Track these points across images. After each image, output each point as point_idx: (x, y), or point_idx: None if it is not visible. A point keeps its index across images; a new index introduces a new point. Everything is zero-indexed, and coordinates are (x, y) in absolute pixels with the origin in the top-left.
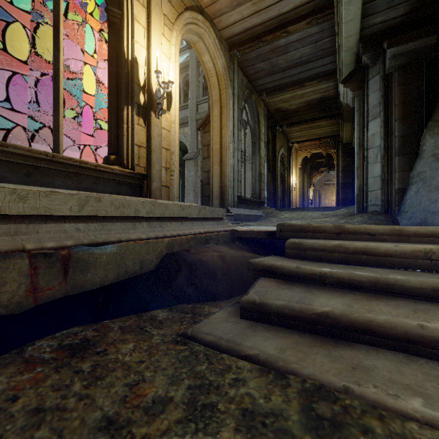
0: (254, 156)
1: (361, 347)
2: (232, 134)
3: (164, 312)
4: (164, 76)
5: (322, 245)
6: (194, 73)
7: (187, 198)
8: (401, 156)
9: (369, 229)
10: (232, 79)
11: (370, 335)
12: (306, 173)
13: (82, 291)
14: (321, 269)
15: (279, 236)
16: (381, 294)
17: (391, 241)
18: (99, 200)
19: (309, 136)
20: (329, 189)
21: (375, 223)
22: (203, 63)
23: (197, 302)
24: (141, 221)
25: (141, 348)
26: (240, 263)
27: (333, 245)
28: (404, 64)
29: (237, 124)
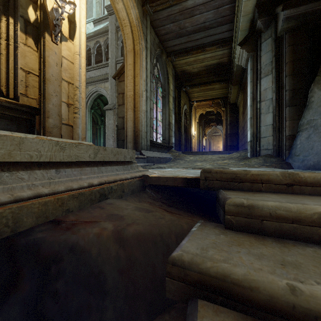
0: (164, 107)
1: None
2: (145, 84)
3: None
4: None
5: (295, 213)
6: (113, 37)
7: (107, 143)
8: (291, 107)
9: None
10: (145, 33)
11: None
12: (201, 126)
13: None
14: None
15: (204, 186)
16: None
17: None
18: None
19: (205, 96)
20: (216, 139)
21: (273, 165)
22: (117, 12)
23: None
24: None
25: None
26: (151, 241)
27: (317, 213)
28: (293, 28)
29: (150, 76)
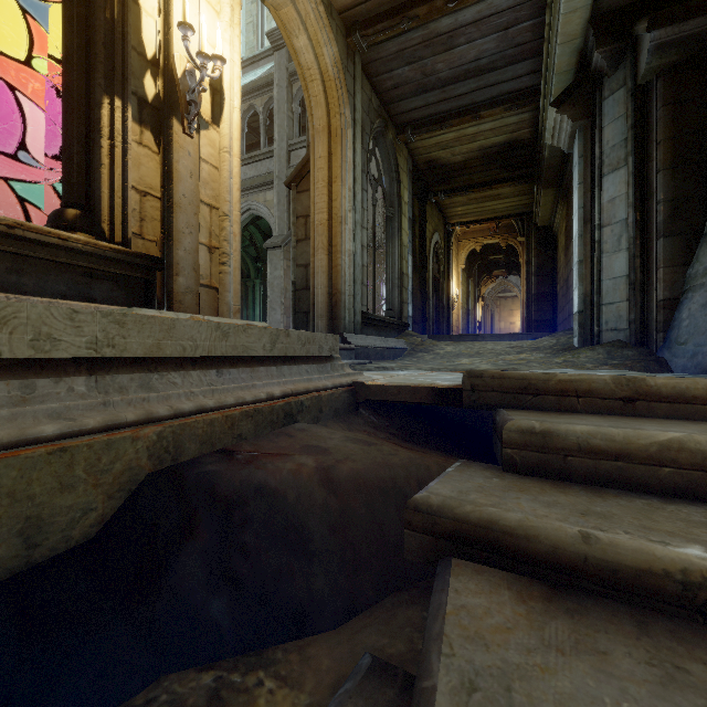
0: (391, 241)
1: None
2: (352, 196)
3: None
4: (202, 41)
5: (620, 443)
6: (283, 95)
7: (271, 317)
8: (670, 238)
9: None
10: (352, 91)
11: None
12: (473, 279)
13: None
14: (681, 552)
15: (469, 402)
16: None
17: None
18: None
19: (480, 213)
20: (506, 306)
21: (626, 365)
22: (295, 54)
23: (237, 651)
24: (68, 374)
25: None
26: (377, 487)
27: (657, 442)
28: (675, 65)
29: (361, 179)
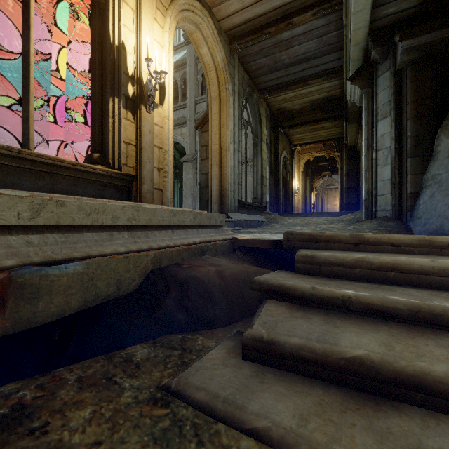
0: (256, 158)
1: (413, 411)
2: (233, 134)
3: (144, 348)
4: (156, 65)
5: (340, 259)
6: (192, 71)
7: (185, 202)
8: (414, 158)
9: (393, 239)
10: (233, 74)
11: (424, 393)
12: (309, 177)
13: (30, 327)
14: (343, 291)
15: (286, 246)
16: (424, 326)
17: (419, 253)
18: (61, 204)
19: (312, 138)
20: (331, 194)
21: (387, 230)
22: (201, 56)
23: (188, 331)
24: (121, 230)
25: (102, 415)
26: (241, 279)
27: (354, 259)
28: (417, 59)
29: (238, 123)
